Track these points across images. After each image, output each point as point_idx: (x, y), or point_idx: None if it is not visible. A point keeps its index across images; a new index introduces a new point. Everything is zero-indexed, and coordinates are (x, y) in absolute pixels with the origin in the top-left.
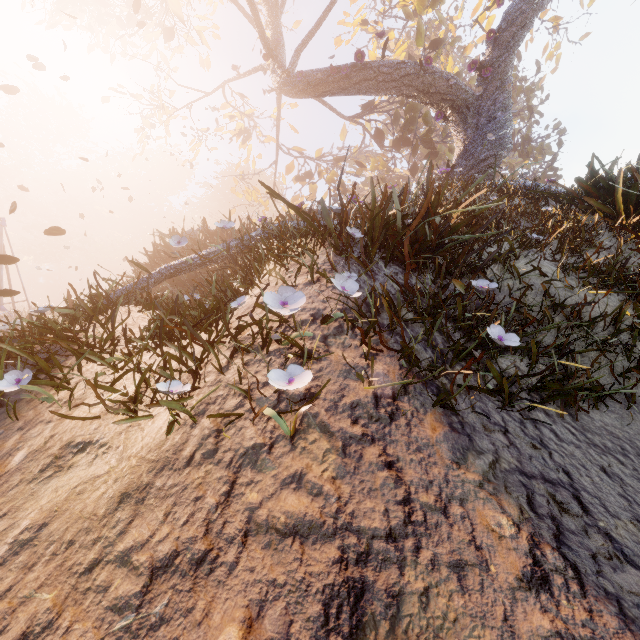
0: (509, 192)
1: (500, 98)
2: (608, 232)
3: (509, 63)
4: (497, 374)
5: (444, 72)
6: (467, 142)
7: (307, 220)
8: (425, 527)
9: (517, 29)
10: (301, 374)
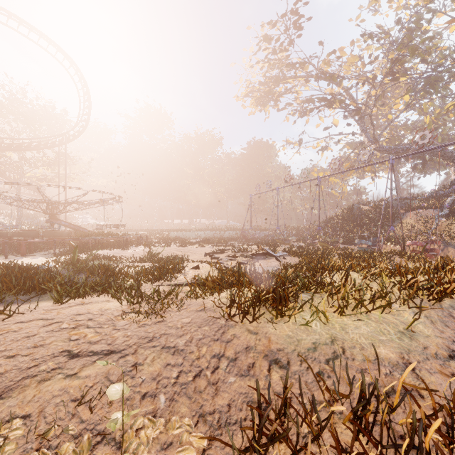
0: None
1: None
2: None
3: None
4: None
5: (449, 150)
6: None
7: None
8: None
9: None
10: None
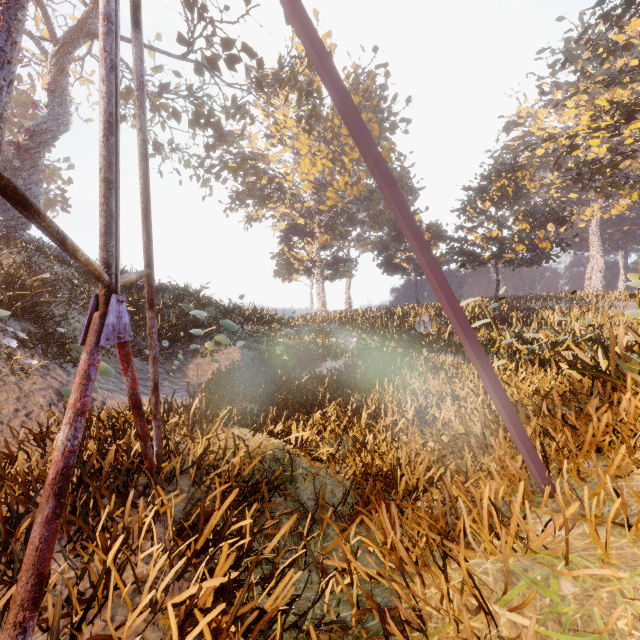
0: (50, 259)
1: (35, 176)
2: None
3: (42, 155)
4: (73, 358)
5: None
6: None
7: None
8: (67, 385)
9: (49, 138)
10: (32, 361)
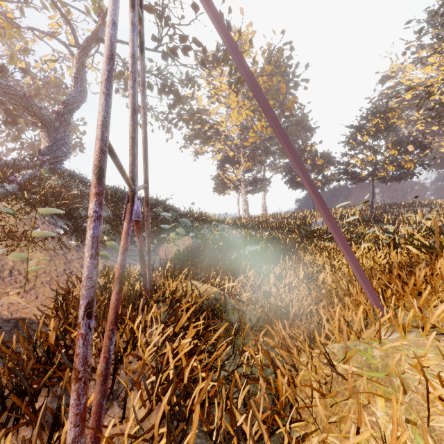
0: (76, 182)
1: (67, 131)
2: (107, 207)
3: (71, 117)
4: None
5: (37, 103)
6: (50, 143)
7: (28, 202)
8: None
9: (75, 107)
10: (72, 242)
